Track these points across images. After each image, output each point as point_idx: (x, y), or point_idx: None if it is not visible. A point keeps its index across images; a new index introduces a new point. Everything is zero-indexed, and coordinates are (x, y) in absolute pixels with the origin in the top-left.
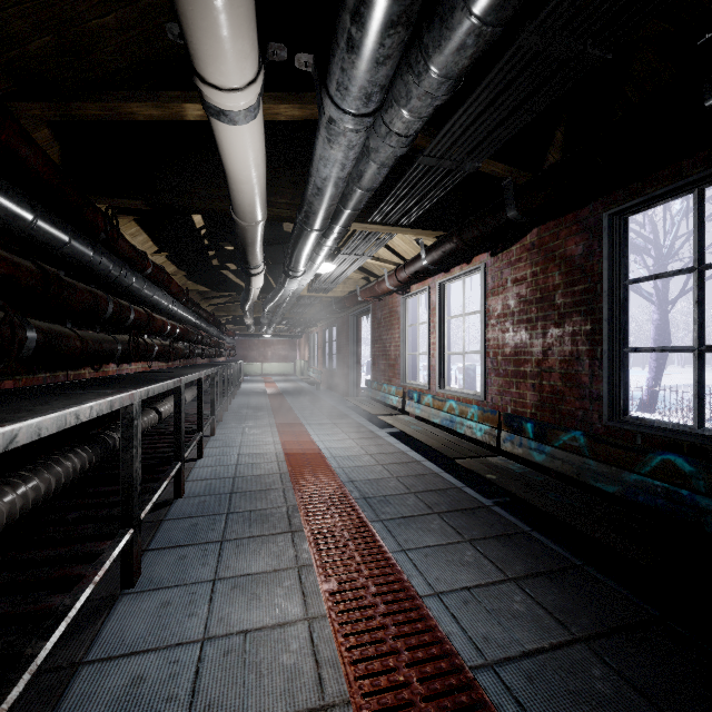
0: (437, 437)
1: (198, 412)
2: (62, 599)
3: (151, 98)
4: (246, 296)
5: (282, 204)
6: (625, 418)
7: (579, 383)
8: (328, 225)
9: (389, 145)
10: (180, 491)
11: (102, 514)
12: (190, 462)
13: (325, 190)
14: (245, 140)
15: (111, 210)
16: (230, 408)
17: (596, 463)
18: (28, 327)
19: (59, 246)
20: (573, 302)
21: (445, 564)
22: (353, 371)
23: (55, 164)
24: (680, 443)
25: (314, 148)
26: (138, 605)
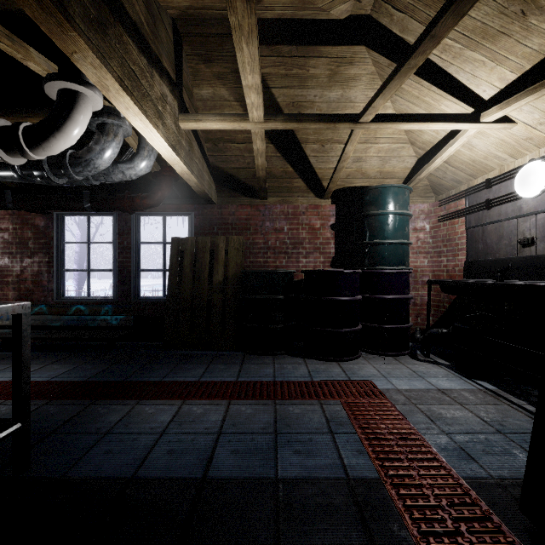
0: None
1: None
2: None
3: None
4: None
5: None
6: (64, 298)
7: (42, 285)
8: None
9: None
10: None
11: None
12: None
13: None
14: None
15: None
16: None
17: (52, 316)
18: None
19: None
20: (39, 247)
21: None
22: None
23: None
24: (83, 303)
25: None
26: None
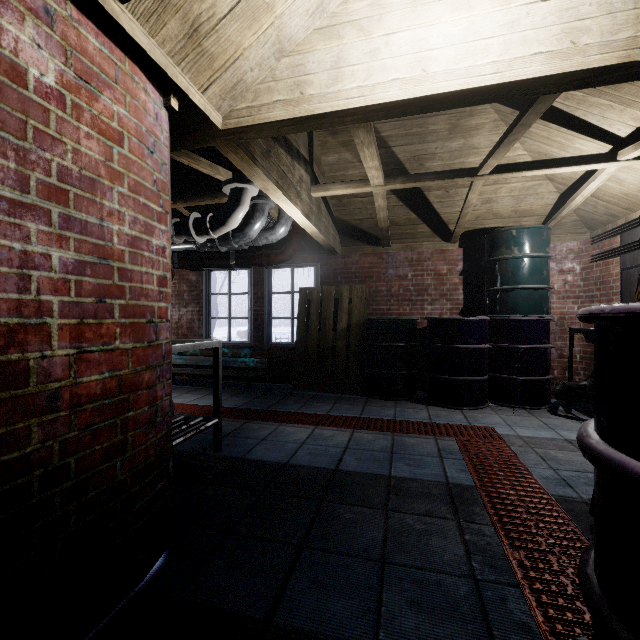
0: None
1: None
2: None
3: None
4: None
5: None
6: None
7: (194, 330)
8: None
9: None
10: None
11: None
12: None
13: None
14: None
15: None
16: None
17: (203, 357)
18: None
19: None
20: (192, 298)
21: None
22: None
23: None
24: (225, 346)
25: None
26: None
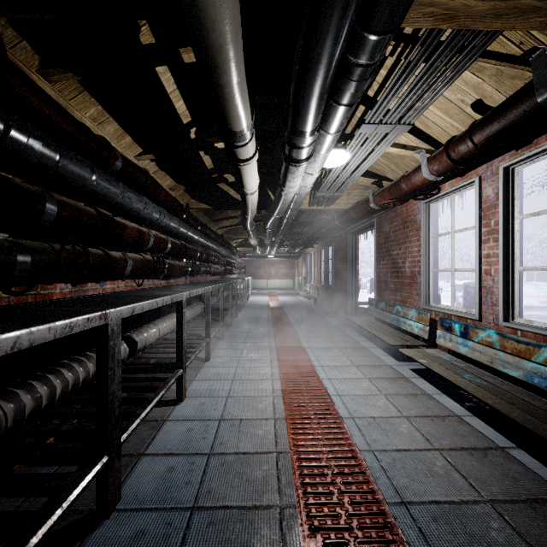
0: (540, 413)
1: (177, 343)
2: None
3: None
4: (243, 208)
5: None
6: None
7: None
8: None
9: None
10: (106, 505)
11: None
12: (167, 406)
13: None
14: None
15: None
16: (235, 322)
17: None
18: None
19: None
20: None
21: None
22: (351, 288)
23: None
24: None
25: None
26: None
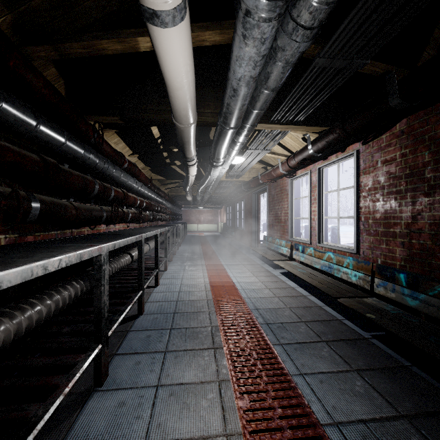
0: (319, 279)
1: (155, 256)
2: (37, 408)
3: (115, 35)
4: (186, 181)
5: (207, 113)
6: None
7: None
8: (241, 124)
9: (295, 40)
10: (141, 310)
11: (85, 329)
12: (150, 288)
13: (239, 91)
14: (176, 45)
15: (98, 124)
16: (178, 252)
17: None
18: (33, 200)
19: (59, 145)
20: None
21: (339, 392)
22: (255, 229)
23: (54, 88)
24: None
25: (231, 52)
26: (103, 403)
